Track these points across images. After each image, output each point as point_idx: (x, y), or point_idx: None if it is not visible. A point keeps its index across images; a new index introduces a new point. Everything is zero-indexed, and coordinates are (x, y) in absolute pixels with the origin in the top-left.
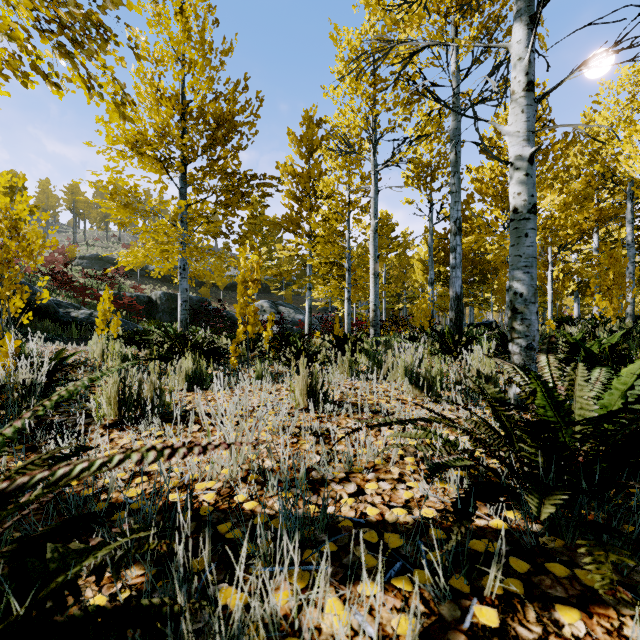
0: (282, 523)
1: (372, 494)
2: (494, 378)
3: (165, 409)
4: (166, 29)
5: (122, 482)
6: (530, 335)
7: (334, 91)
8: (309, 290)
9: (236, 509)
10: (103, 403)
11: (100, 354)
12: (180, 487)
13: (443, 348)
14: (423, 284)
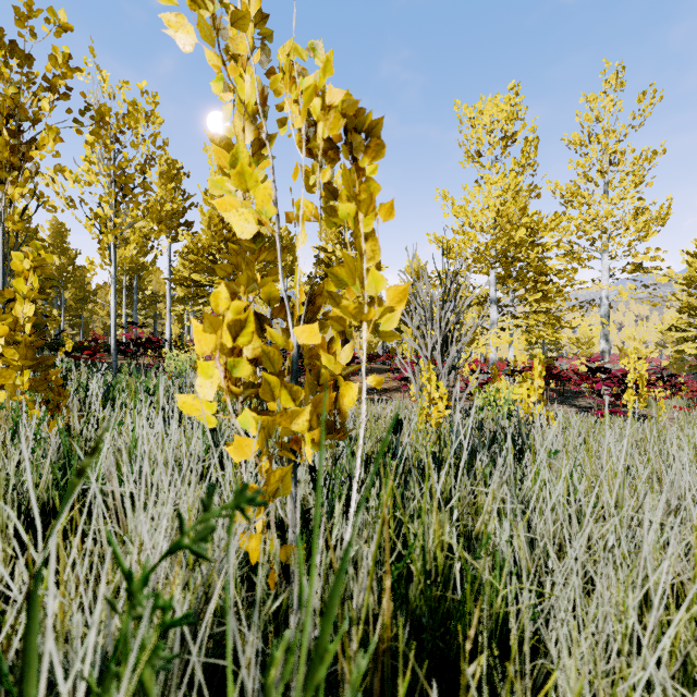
0: None
1: None
2: None
3: None
4: None
5: None
6: None
7: None
8: None
9: None
10: None
11: None
12: None
13: None
14: None
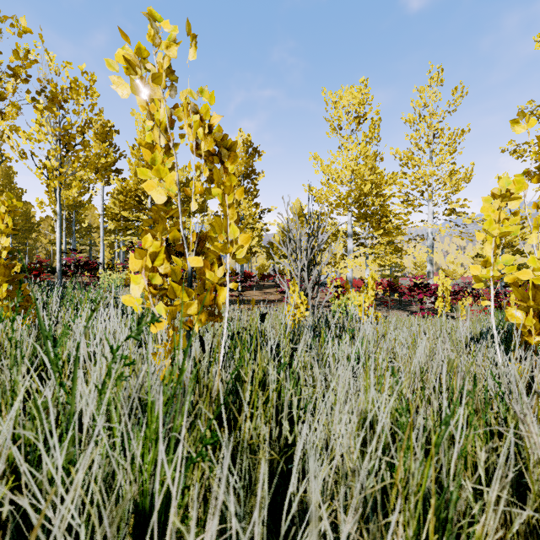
0: None
1: None
2: None
3: None
4: None
5: None
6: None
7: None
8: None
9: None
10: None
11: None
12: None
13: None
14: None
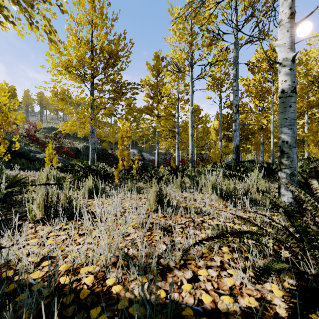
0: (138, 318)
1: (204, 280)
2: (267, 192)
3: (72, 211)
4: (82, 6)
5: (33, 265)
6: (293, 167)
7: (170, 39)
8: (157, 144)
9: (106, 292)
10: (34, 207)
11: (46, 177)
12: (71, 270)
13: (231, 174)
14: (215, 141)
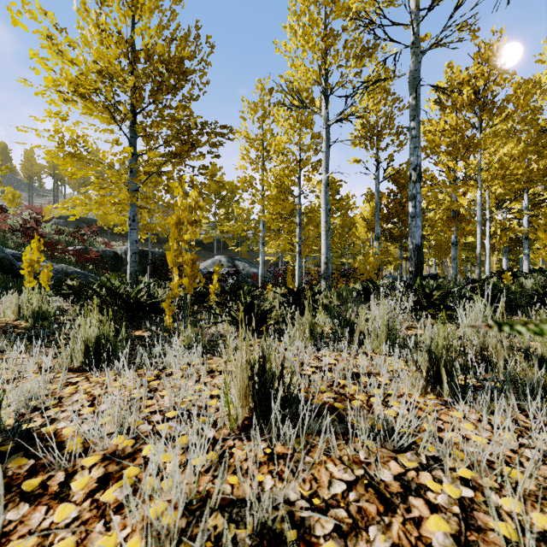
0: None
1: None
2: None
3: None
4: None
5: None
6: None
7: (286, 45)
8: (262, 245)
9: None
10: None
11: (16, 311)
12: None
13: (414, 303)
14: (364, 241)
